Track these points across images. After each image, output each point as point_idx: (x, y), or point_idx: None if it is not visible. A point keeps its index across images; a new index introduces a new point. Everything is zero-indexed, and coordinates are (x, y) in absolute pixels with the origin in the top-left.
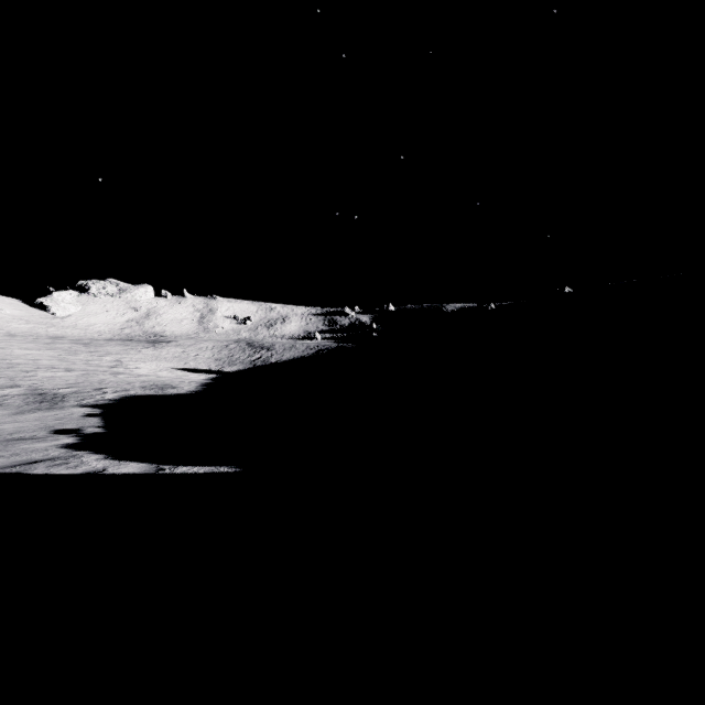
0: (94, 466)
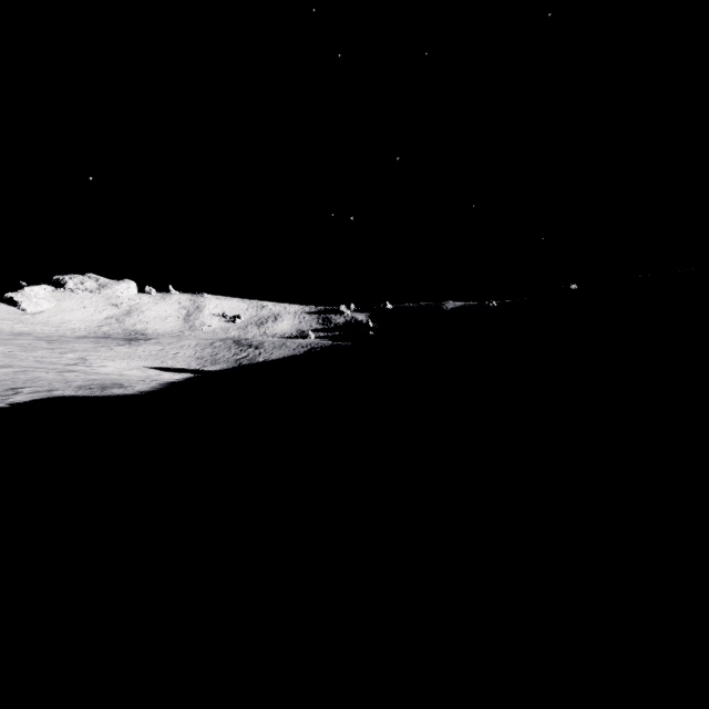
0: None
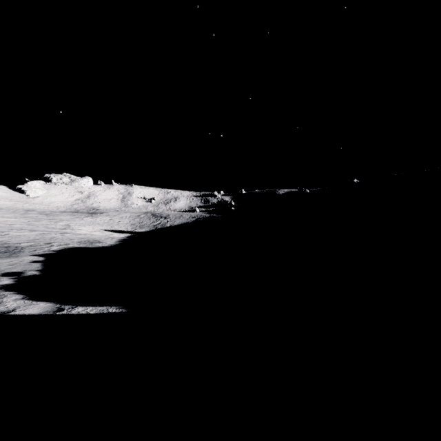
0: (8, 306)
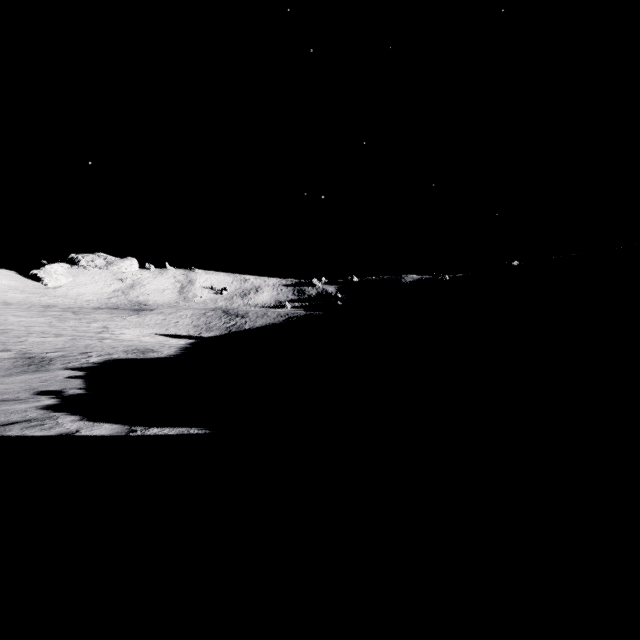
0: (68, 428)
